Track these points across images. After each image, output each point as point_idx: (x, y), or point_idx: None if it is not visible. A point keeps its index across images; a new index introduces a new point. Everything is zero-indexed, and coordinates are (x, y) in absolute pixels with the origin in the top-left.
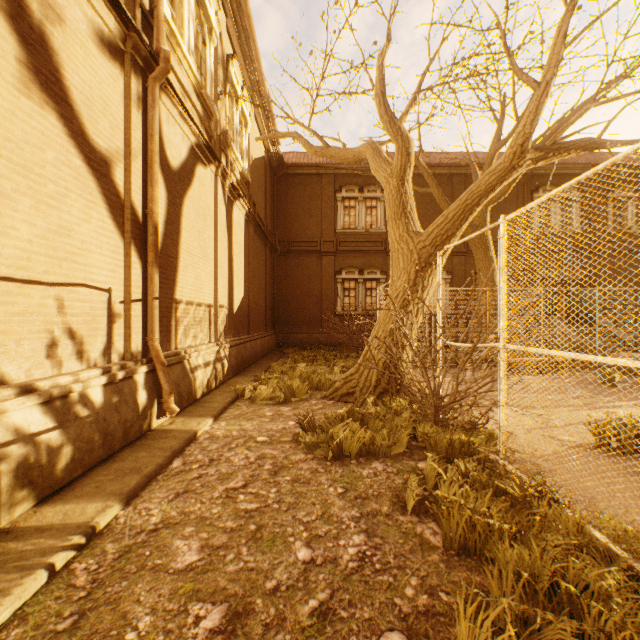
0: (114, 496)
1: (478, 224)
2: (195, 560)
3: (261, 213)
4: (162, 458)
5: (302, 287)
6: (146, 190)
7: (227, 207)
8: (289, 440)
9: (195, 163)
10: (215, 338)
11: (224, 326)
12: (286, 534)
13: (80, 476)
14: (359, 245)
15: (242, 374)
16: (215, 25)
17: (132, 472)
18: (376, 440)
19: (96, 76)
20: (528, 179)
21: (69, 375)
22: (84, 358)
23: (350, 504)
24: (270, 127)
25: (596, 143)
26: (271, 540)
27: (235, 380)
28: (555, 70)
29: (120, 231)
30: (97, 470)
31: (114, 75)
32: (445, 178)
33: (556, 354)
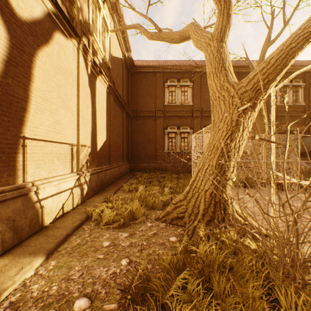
0: None
1: None
2: None
3: (120, 91)
4: None
5: (145, 136)
6: None
7: (90, 77)
8: (113, 309)
9: (53, 29)
10: (77, 169)
11: (86, 160)
12: None
13: None
14: (177, 112)
15: (100, 193)
16: None
17: None
18: None
19: None
20: None
21: None
22: None
23: None
24: (125, 39)
25: None
26: None
27: (93, 199)
28: None
29: None
30: None
31: None
32: None
33: None
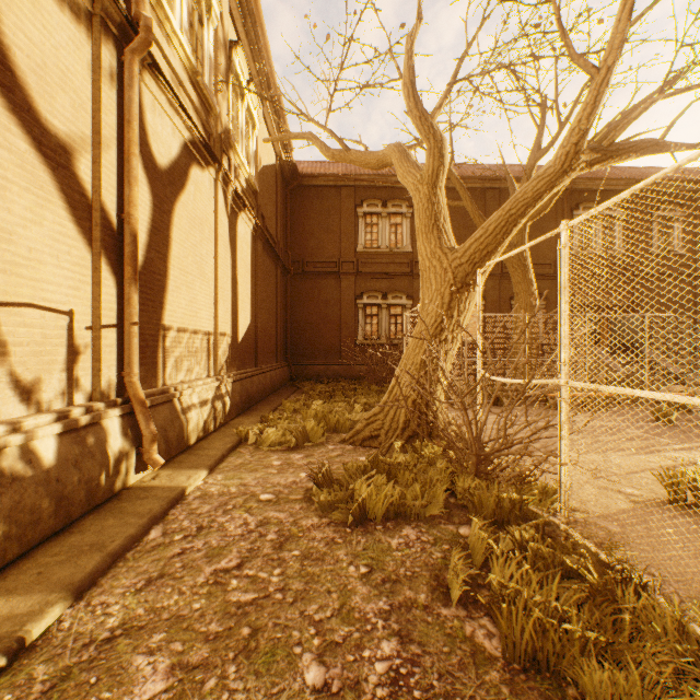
0: (60, 587)
1: (516, 242)
2: (159, 691)
3: (271, 228)
4: (135, 527)
5: (318, 313)
6: (122, 189)
7: (230, 219)
8: (300, 498)
9: (189, 163)
10: (215, 371)
11: (226, 357)
12: (291, 642)
13: (19, 557)
14: (382, 266)
15: (248, 413)
16: (214, 3)
17: (92, 549)
18: (407, 498)
19: (50, 38)
20: (568, 195)
21: (6, 423)
22: (32, 400)
23: (376, 591)
24: (282, 131)
25: (659, 145)
26: (270, 652)
27: (239, 421)
28: (618, 52)
29: (86, 239)
30: (45, 548)
31: (77, 41)
32: (477, 193)
33: (643, 395)
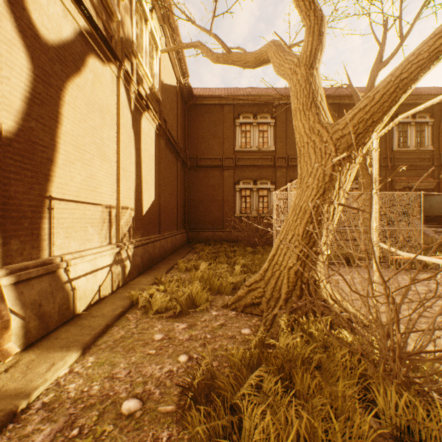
0: None
1: None
2: None
3: (173, 132)
4: None
5: (208, 195)
6: None
7: (134, 115)
8: (171, 411)
9: (86, 52)
10: (117, 239)
11: (129, 227)
12: None
13: None
14: (253, 161)
15: (148, 272)
16: None
17: None
18: (320, 439)
19: None
20: None
21: None
22: None
23: None
24: (180, 60)
25: None
26: None
27: (138, 280)
28: None
29: None
30: None
31: None
32: None
33: None
